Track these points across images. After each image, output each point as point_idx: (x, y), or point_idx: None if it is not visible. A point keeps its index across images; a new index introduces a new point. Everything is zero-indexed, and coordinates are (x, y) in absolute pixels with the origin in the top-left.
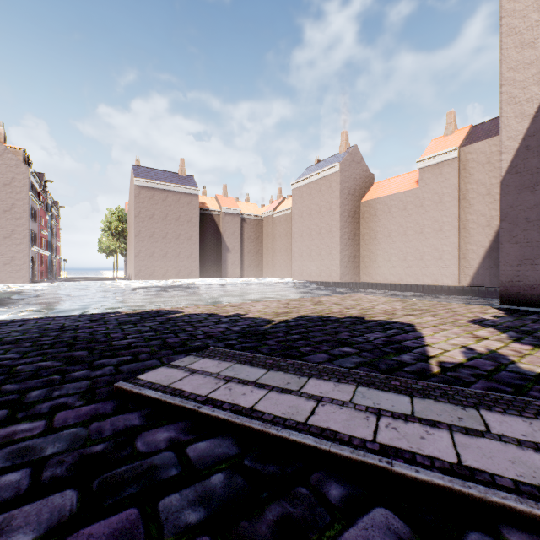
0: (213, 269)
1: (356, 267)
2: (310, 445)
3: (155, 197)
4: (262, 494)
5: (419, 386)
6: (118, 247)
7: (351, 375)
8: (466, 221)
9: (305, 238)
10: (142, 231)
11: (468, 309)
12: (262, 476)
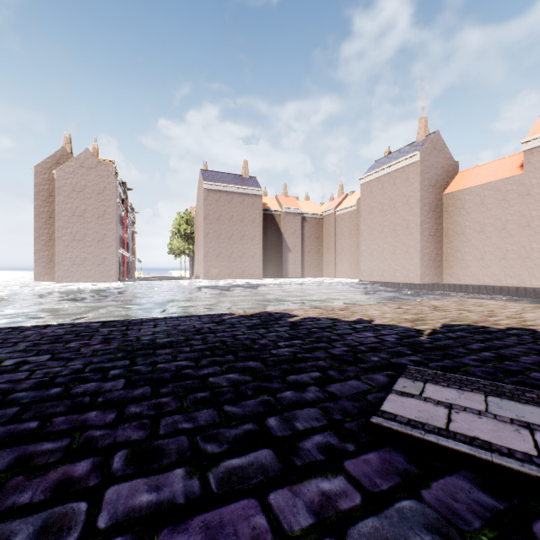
0: (274, 269)
1: (438, 267)
2: None
3: (222, 199)
4: None
5: None
6: (187, 248)
7: None
8: None
9: (376, 236)
10: (210, 233)
11: None
12: None
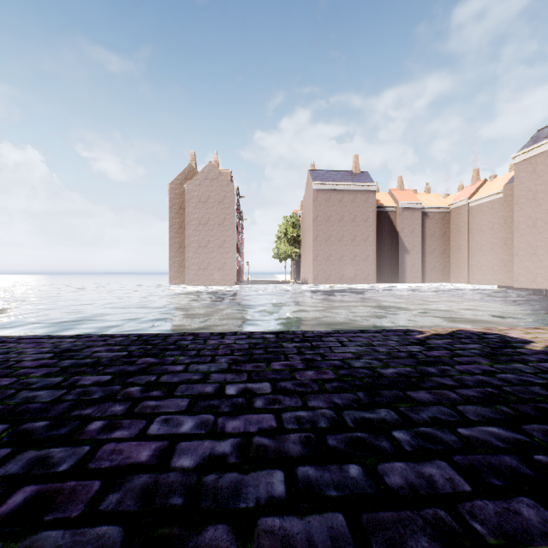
0: (388, 273)
1: None
2: None
3: (331, 198)
4: None
5: None
6: (293, 252)
7: None
8: None
9: (542, 228)
10: (319, 235)
11: None
12: None
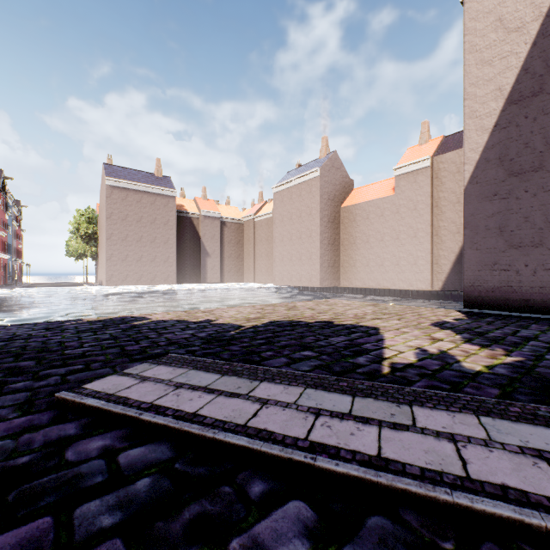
0: (192, 274)
1: (336, 272)
2: (243, 446)
3: (129, 198)
4: (185, 494)
5: (364, 386)
6: (88, 251)
7: (303, 378)
8: (438, 228)
9: (286, 243)
10: (114, 234)
11: (434, 312)
12: (190, 478)
